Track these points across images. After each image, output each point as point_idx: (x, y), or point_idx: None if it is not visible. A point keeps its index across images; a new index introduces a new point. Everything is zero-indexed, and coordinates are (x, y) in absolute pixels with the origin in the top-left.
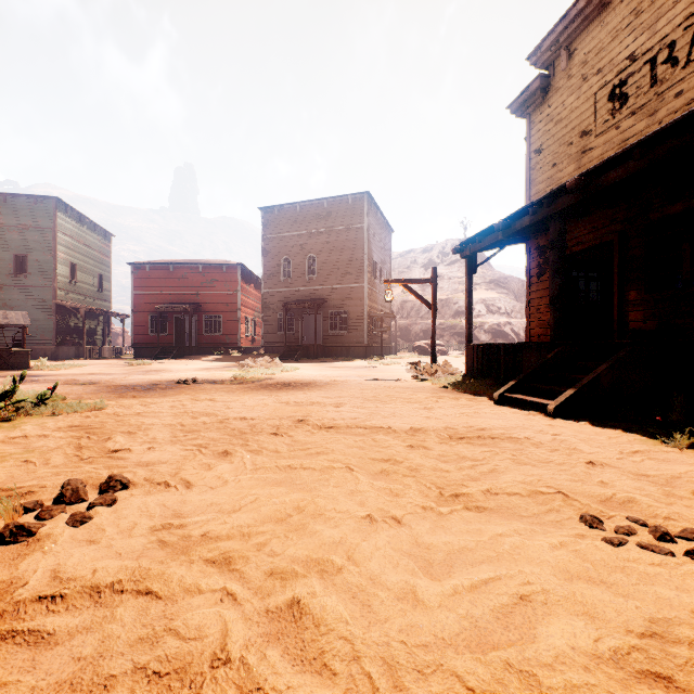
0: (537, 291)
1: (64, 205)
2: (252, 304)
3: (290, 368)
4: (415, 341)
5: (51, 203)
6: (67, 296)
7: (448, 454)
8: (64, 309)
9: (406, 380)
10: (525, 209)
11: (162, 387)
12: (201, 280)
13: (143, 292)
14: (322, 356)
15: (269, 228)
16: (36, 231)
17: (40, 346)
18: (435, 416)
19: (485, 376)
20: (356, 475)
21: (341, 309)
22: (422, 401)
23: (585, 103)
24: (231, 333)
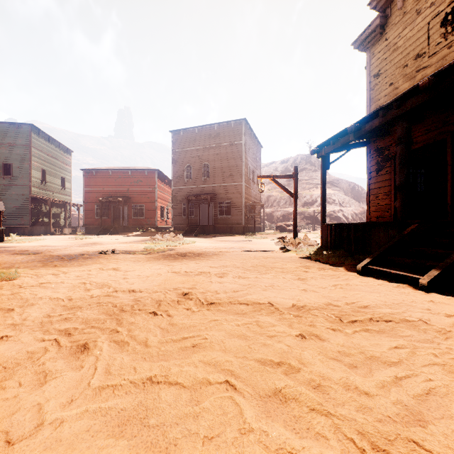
0: (376, 182)
1: (37, 130)
2: (165, 197)
3: (188, 241)
4: (277, 222)
5: (28, 128)
6: (39, 192)
7: (351, 352)
8: (37, 201)
9: (275, 251)
10: (375, 113)
11: (85, 257)
12: (130, 180)
13: (91, 189)
14: (213, 232)
15: (177, 144)
16: (18, 147)
17: (20, 226)
18: (311, 289)
19: (337, 248)
20: (239, 406)
21: (226, 200)
22: (294, 271)
23: (418, 32)
24: (151, 217)
